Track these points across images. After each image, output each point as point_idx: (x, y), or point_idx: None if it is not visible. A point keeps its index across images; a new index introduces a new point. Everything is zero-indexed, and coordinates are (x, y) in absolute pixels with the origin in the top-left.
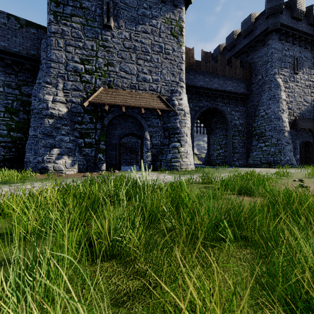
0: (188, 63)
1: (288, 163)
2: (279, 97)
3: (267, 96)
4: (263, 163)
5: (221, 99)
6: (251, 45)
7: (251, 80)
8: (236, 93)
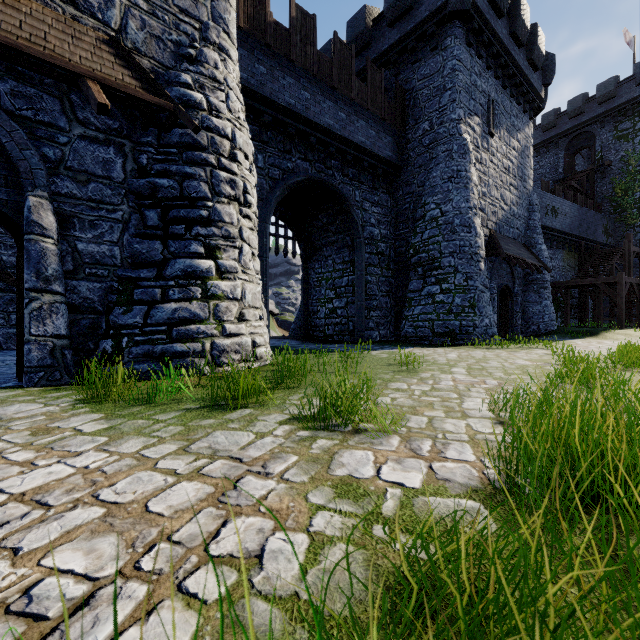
0: (249, 16)
1: (488, 334)
2: (469, 178)
3: (444, 171)
4: (438, 333)
5: (341, 165)
6: (406, 46)
7: (406, 132)
8: (376, 156)
